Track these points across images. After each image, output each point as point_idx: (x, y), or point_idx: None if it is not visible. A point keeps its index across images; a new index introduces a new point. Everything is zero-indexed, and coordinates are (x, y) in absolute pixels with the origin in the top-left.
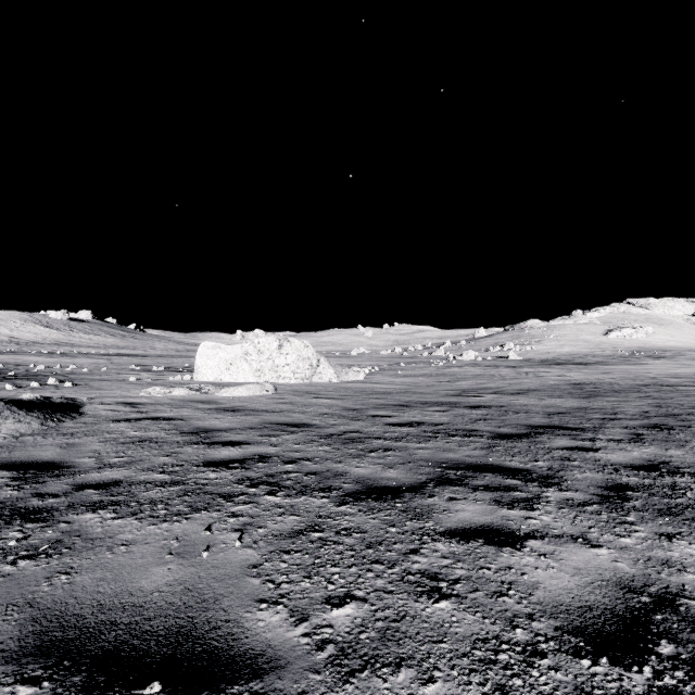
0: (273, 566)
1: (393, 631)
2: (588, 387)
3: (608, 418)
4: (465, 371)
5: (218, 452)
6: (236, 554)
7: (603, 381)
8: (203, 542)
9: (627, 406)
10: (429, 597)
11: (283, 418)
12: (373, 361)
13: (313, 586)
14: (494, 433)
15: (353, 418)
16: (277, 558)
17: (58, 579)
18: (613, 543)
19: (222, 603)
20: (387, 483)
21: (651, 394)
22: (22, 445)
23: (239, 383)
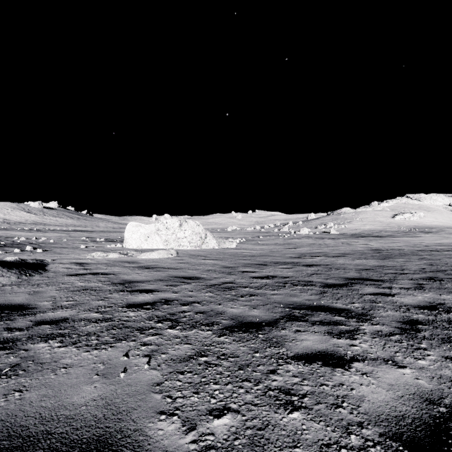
0: (171, 384)
1: (259, 438)
2: (383, 252)
3: (399, 273)
4: (302, 241)
5: (137, 297)
6: (144, 374)
7: (393, 248)
8: (121, 365)
9: (410, 265)
10: (285, 409)
11: (182, 273)
12: (241, 234)
13: (200, 401)
14: (324, 283)
15: (229, 273)
16: (174, 378)
17: (12, 395)
18: (413, 364)
19: (132, 415)
20: (252, 320)
21: (425, 257)
22: (2, 293)
23: (153, 250)
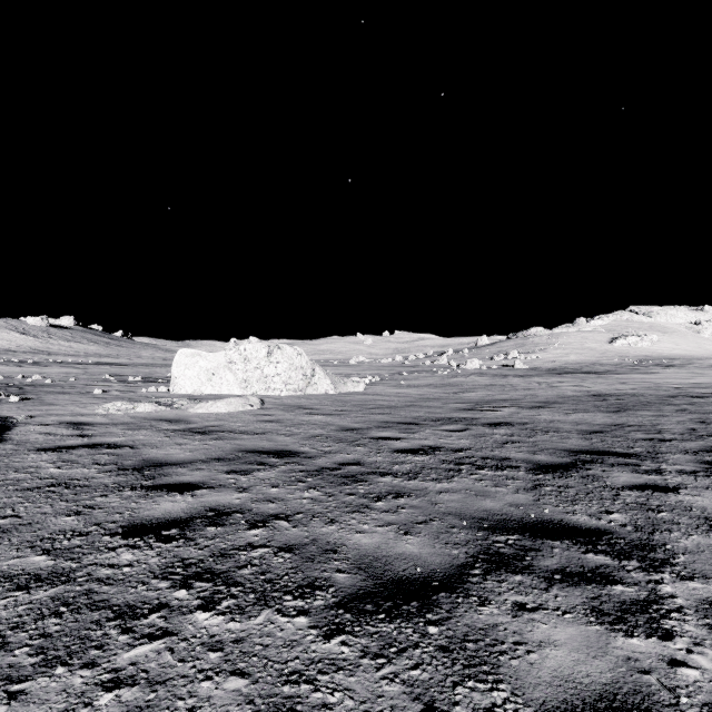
0: None
1: None
2: (611, 398)
3: (656, 439)
4: (472, 381)
5: (156, 504)
6: None
7: (625, 392)
8: None
9: (667, 422)
10: None
11: (264, 443)
12: (373, 370)
13: None
14: (532, 463)
15: (352, 442)
16: None
17: None
18: None
19: None
20: (406, 570)
21: (685, 407)
22: None
23: (222, 396)
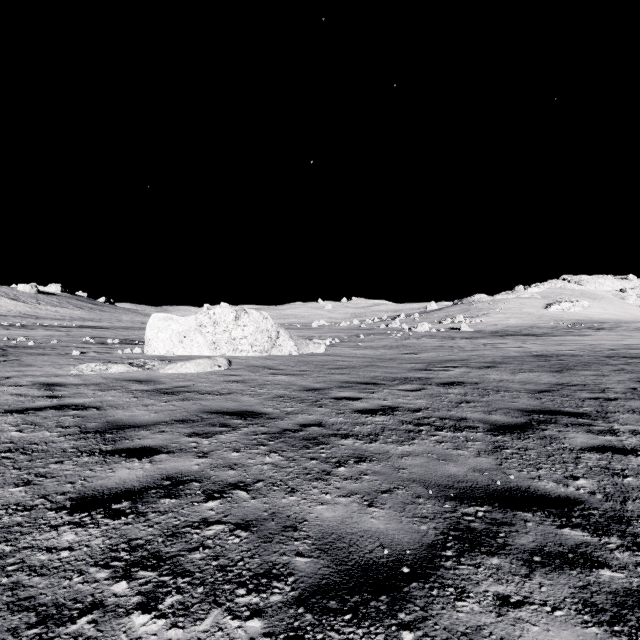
0: None
1: None
2: (553, 359)
3: (602, 398)
4: (423, 343)
5: (112, 472)
6: None
7: (564, 353)
8: None
9: (608, 382)
10: None
11: (229, 404)
12: (333, 332)
13: None
14: (489, 424)
15: (314, 402)
16: None
17: None
18: None
19: None
20: (372, 552)
21: (622, 367)
22: None
23: (192, 357)
